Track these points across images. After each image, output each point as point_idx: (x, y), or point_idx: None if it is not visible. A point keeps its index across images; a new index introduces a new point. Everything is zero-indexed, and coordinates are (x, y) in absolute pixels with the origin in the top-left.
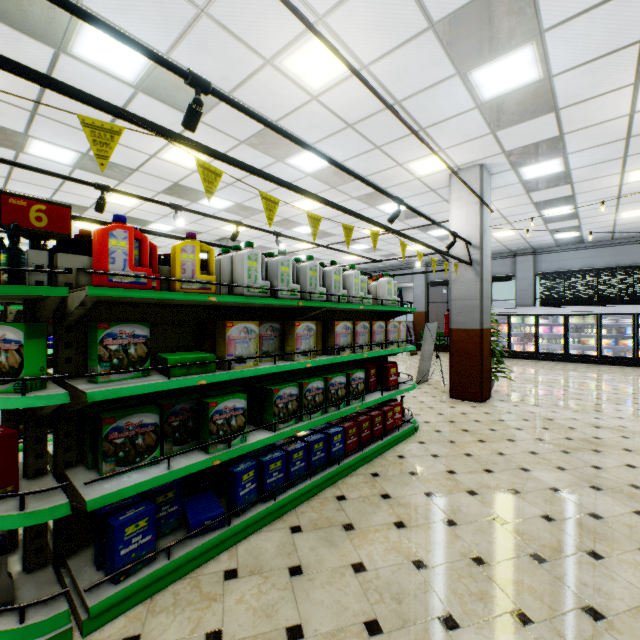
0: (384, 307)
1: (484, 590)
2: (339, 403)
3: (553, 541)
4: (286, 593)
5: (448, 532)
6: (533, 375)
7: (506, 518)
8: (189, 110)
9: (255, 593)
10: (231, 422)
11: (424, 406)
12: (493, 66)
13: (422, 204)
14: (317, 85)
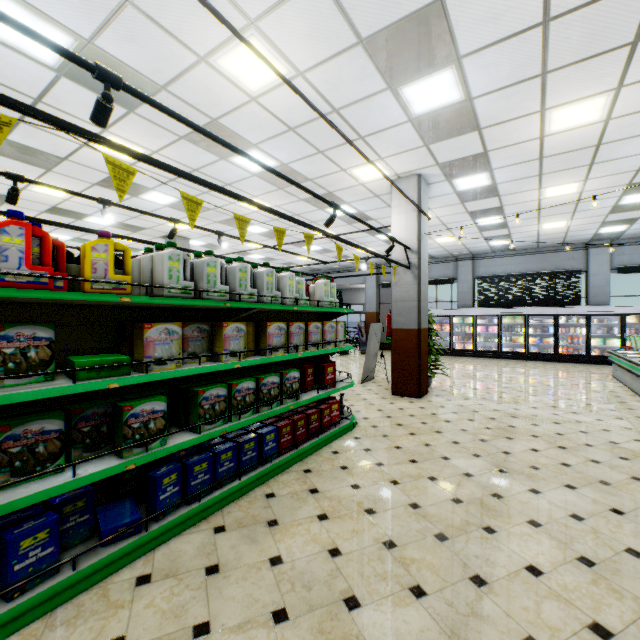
0: (320, 308)
1: (389, 570)
2: (272, 403)
3: (457, 521)
4: (199, 592)
5: (366, 520)
6: (469, 371)
7: (421, 503)
8: (97, 105)
9: (167, 596)
10: (149, 425)
11: (366, 403)
12: (420, 84)
13: (368, 209)
14: (255, 87)
